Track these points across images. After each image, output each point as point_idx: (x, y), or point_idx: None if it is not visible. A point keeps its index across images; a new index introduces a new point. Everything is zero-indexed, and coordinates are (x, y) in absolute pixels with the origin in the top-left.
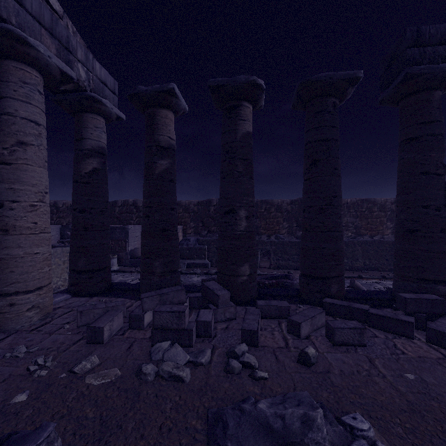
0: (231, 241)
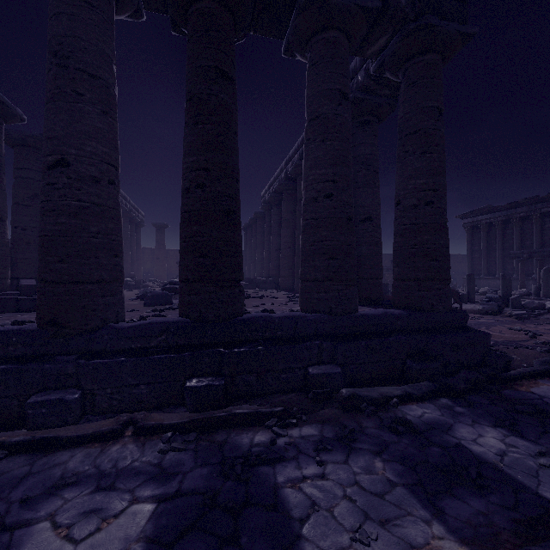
0: (3, 247)
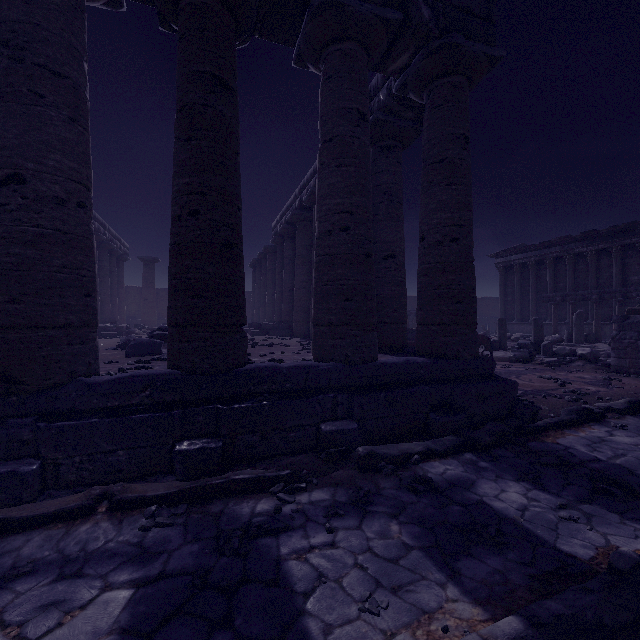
0: None
